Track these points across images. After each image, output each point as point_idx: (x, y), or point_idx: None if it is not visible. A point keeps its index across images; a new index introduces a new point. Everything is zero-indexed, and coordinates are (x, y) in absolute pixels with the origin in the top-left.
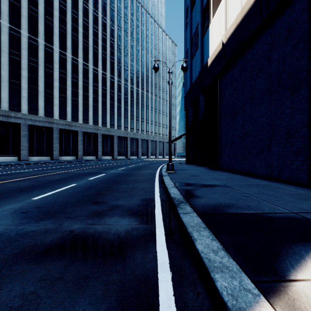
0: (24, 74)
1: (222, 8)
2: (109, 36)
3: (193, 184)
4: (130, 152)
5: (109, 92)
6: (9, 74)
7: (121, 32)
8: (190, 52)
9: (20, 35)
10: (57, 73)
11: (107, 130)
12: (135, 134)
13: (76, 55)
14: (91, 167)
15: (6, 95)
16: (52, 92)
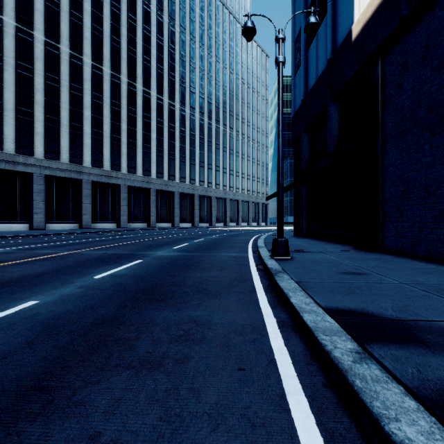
0: (39, 99)
1: None
2: (167, 42)
3: (414, 327)
4: (199, 217)
5: (167, 126)
6: (16, 98)
7: (185, 36)
8: (305, 35)
9: (33, 39)
10: (89, 97)
11: (164, 184)
12: (207, 190)
13: (117, 70)
14: (127, 242)
15: (11, 131)
16: (81, 126)
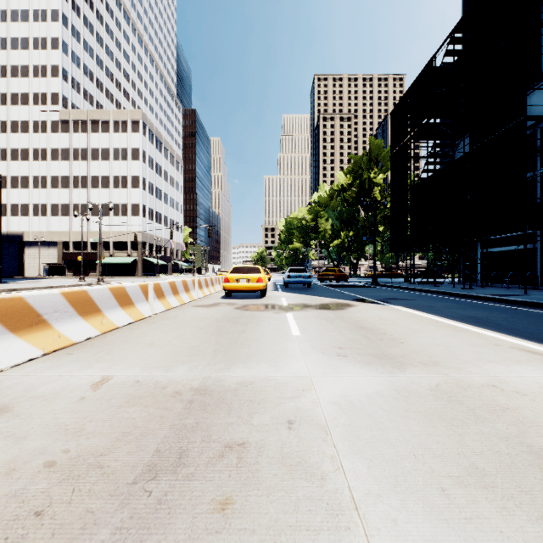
0: None
1: None
2: None
3: None
4: None
5: None
6: None
7: None
8: None
9: None
10: None
11: None
12: None
13: None
14: None
15: None
16: None
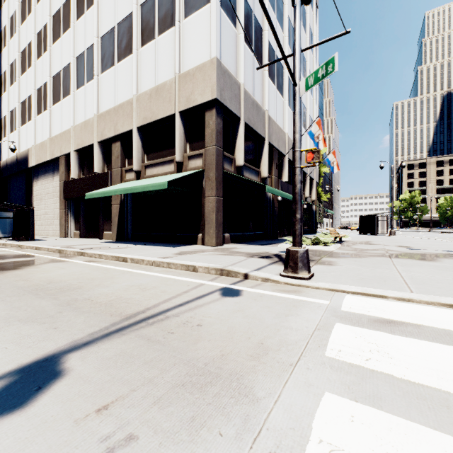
0: None
1: (7, 143)
2: None
3: None
4: None
5: None
6: None
7: None
8: None
9: None
10: None
11: None
12: None
13: None
14: None
15: None
16: None
